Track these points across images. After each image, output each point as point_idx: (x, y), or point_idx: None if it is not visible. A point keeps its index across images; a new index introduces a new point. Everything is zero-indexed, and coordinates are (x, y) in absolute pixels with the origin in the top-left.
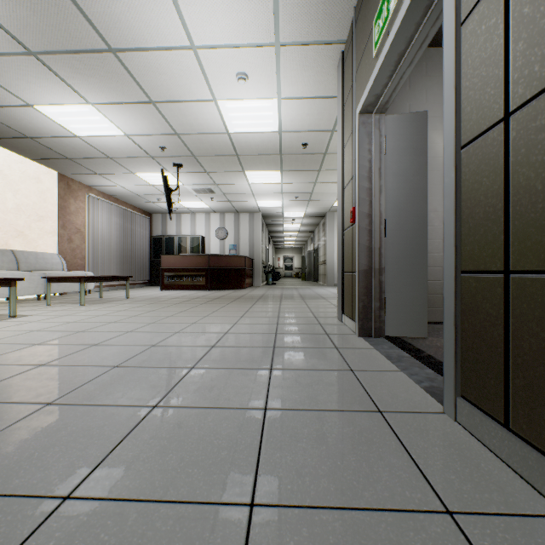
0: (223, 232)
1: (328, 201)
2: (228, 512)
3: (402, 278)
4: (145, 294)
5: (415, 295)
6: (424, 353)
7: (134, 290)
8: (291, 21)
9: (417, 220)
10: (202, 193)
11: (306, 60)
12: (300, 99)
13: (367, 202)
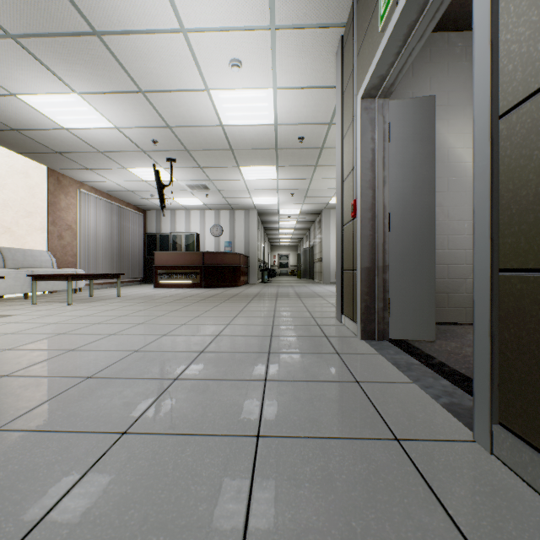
0: (218, 230)
1: (324, 198)
2: None
3: (407, 277)
4: (137, 292)
5: (422, 295)
6: (435, 360)
7: (127, 288)
8: (288, 1)
9: (424, 213)
10: (196, 189)
11: (304, 45)
12: (296, 89)
13: (370, 194)
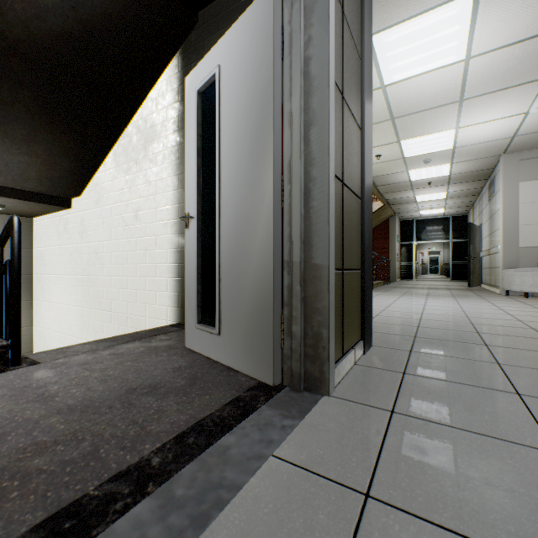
0: None
1: None
2: (532, 394)
3: None
4: None
5: None
6: (103, 489)
7: None
8: None
9: None
10: None
11: None
12: None
13: None
